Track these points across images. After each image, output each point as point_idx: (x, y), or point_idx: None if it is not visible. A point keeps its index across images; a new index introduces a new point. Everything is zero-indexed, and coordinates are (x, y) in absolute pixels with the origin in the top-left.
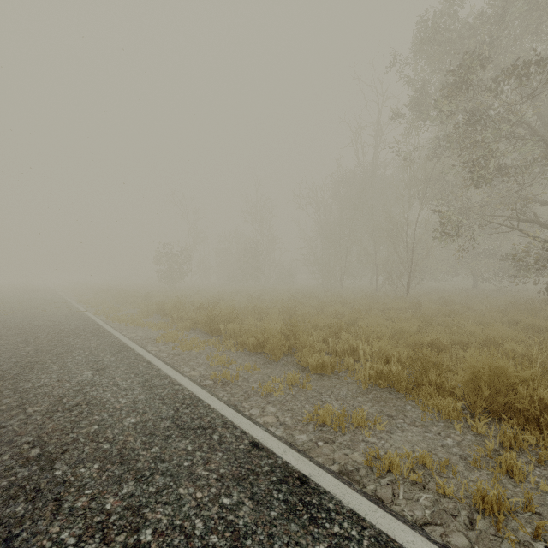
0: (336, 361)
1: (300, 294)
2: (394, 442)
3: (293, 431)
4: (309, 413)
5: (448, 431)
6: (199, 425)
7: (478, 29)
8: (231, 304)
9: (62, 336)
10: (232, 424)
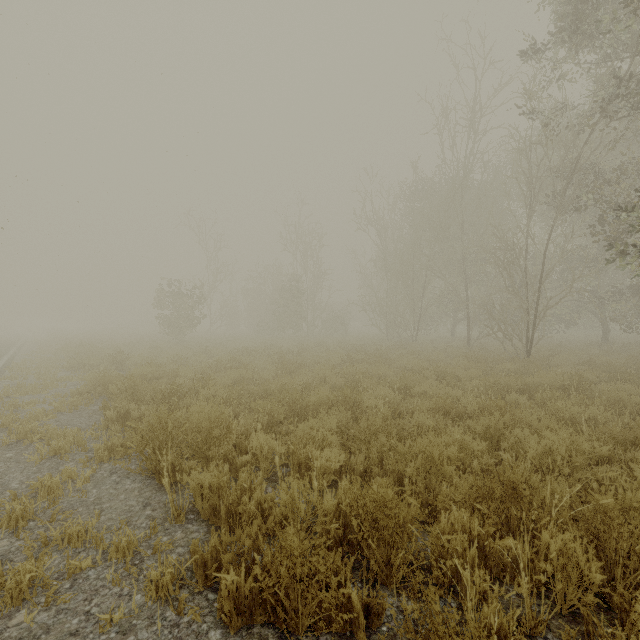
0: None
1: (361, 354)
2: None
3: None
4: None
5: None
6: None
7: None
8: (244, 376)
9: None
10: None
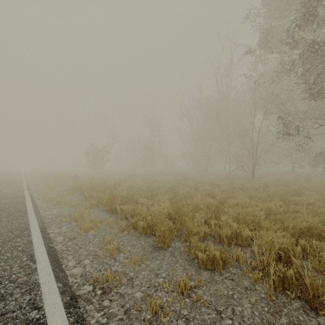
0: (228, 256)
1: (180, 176)
2: None
3: None
4: None
5: None
6: None
7: None
8: (132, 184)
9: None
10: None
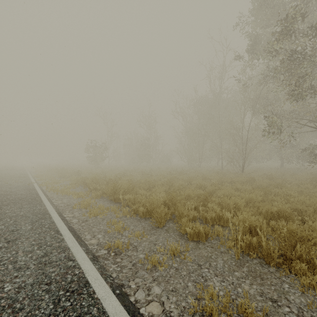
0: (209, 231)
1: (175, 171)
2: None
3: None
4: (193, 295)
5: None
6: None
7: None
8: (130, 178)
9: (3, 205)
10: None
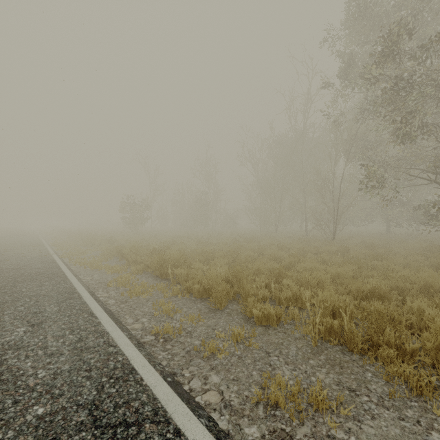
0: (282, 313)
1: (242, 238)
2: (367, 438)
3: (240, 418)
4: (257, 384)
5: (427, 416)
6: (121, 419)
7: (400, 4)
8: (182, 247)
9: (17, 282)
10: (164, 414)
